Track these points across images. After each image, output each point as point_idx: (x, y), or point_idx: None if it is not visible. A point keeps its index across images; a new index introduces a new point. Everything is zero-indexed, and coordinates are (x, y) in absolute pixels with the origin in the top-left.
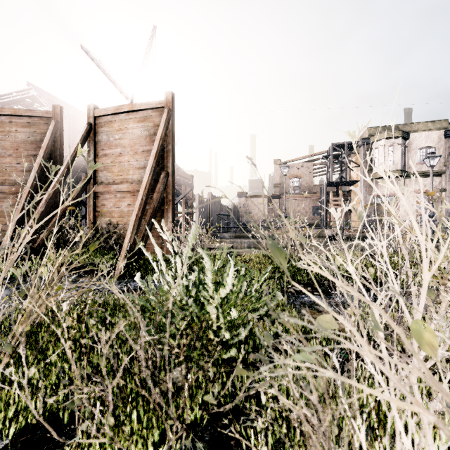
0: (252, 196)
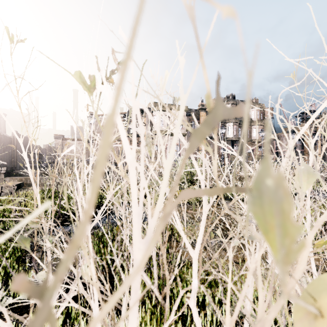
0: (68, 139)
